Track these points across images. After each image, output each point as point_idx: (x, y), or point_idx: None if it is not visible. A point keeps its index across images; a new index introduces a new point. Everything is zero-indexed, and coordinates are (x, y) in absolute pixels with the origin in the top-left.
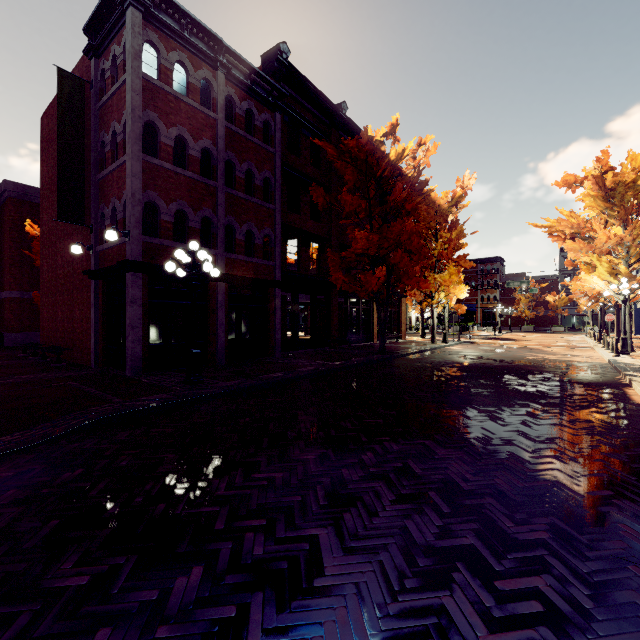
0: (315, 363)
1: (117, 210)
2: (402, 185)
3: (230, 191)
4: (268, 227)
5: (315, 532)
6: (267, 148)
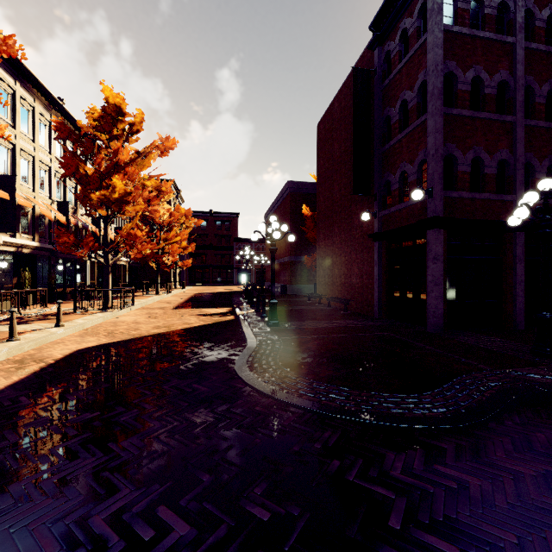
0: None
1: (408, 173)
2: None
3: (528, 123)
4: None
5: None
6: None
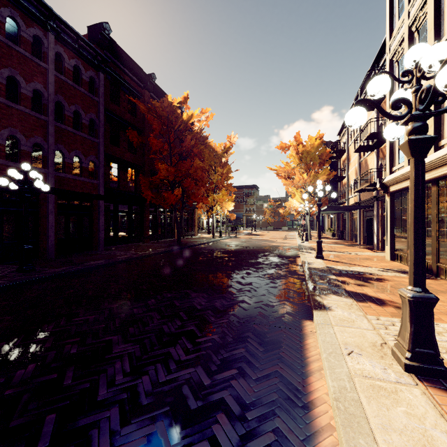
0: (130, 253)
1: None
2: (190, 137)
3: (60, 125)
4: (93, 155)
5: (110, 338)
6: (92, 97)
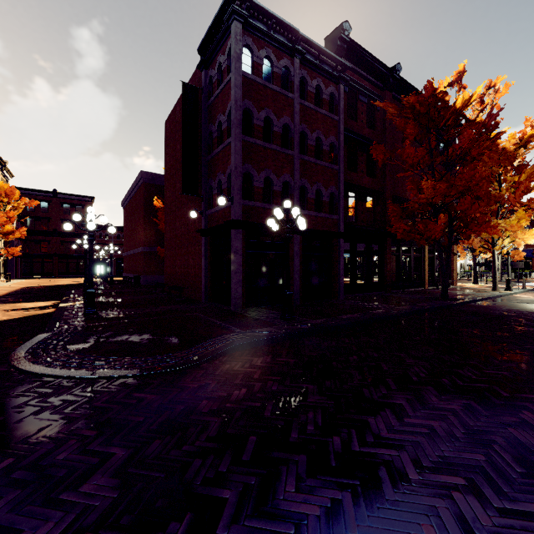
0: (382, 306)
1: (222, 182)
2: (471, 131)
3: (303, 157)
4: (333, 185)
5: None
6: (332, 117)
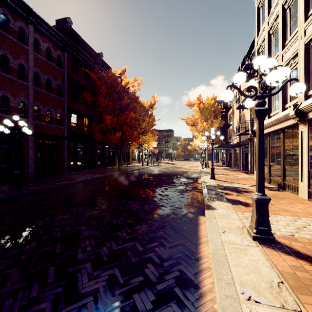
0: (86, 176)
1: None
2: (127, 97)
3: (37, 88)
4: (60, 109)
5: (80, 228)
6: (59, 69)
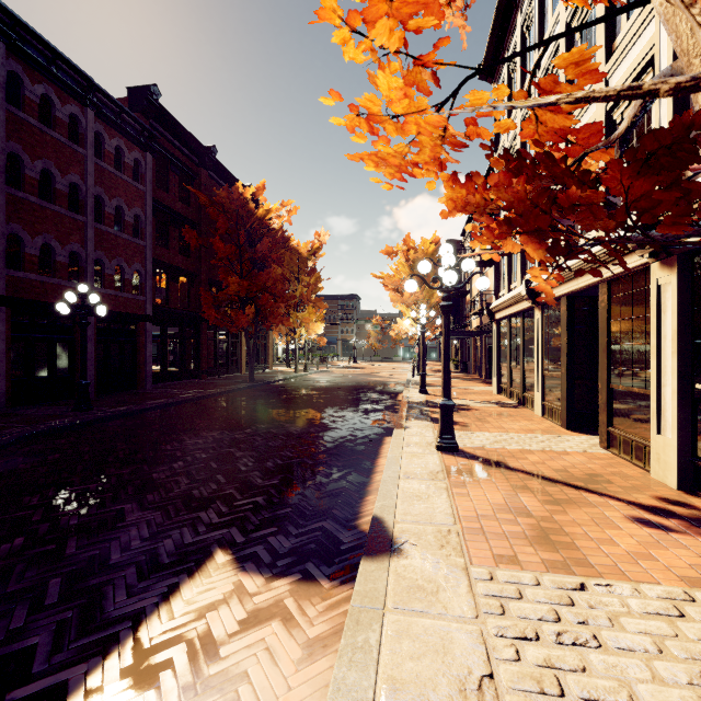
0: (192, 391)
1: None
2: (269, 240)
3: (100, 226)
4: (138, 262)
5: (228, 450)
6: (138, 186)
